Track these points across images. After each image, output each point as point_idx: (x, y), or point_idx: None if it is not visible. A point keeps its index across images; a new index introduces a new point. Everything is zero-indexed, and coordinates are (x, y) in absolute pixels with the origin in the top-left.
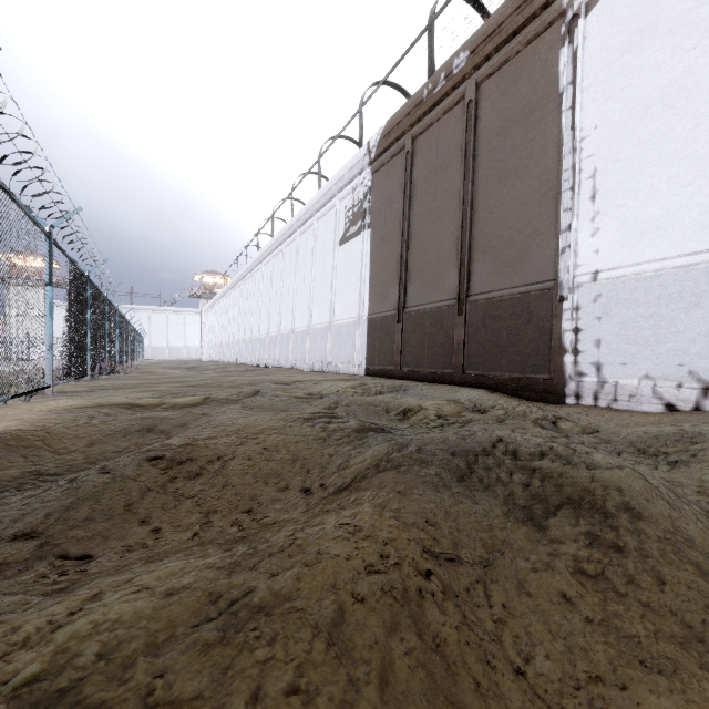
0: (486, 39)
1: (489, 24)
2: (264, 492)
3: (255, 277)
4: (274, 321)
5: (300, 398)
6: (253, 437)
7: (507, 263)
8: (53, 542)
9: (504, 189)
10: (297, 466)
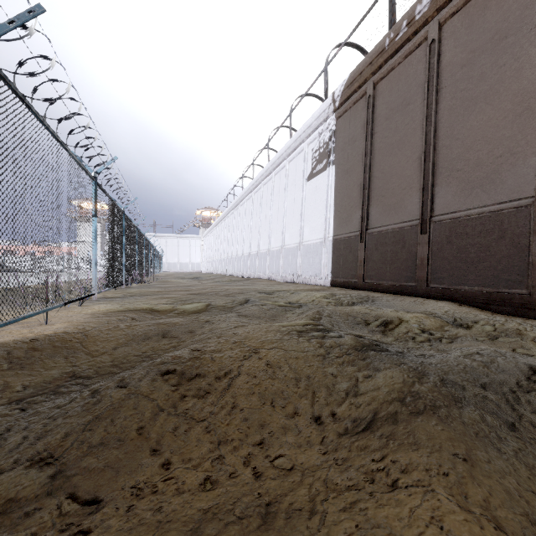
0: None
1: None
2: (272, 418)
3: (240, 210)
4: (254, 243)
5: (283, 307)
6: (254, 351)
7: (475, 184)
8: (66, 473)
9: (471, 116)
10: (301, 387)
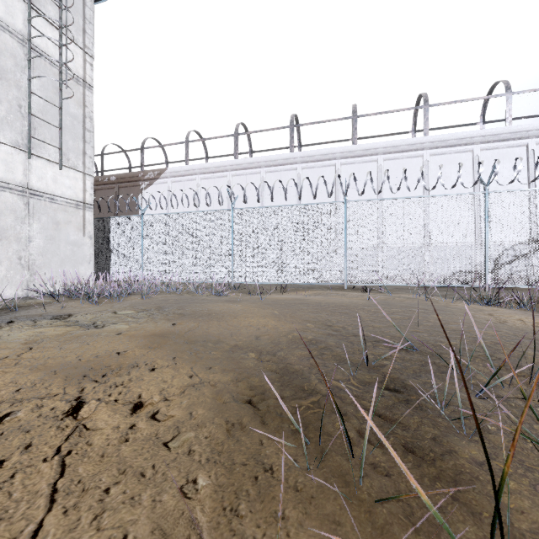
0: (121, 178)
1: (122, 175)
2: None
3: None
4: None
5: None
6: None
7: None
8: None
9: None
10: None
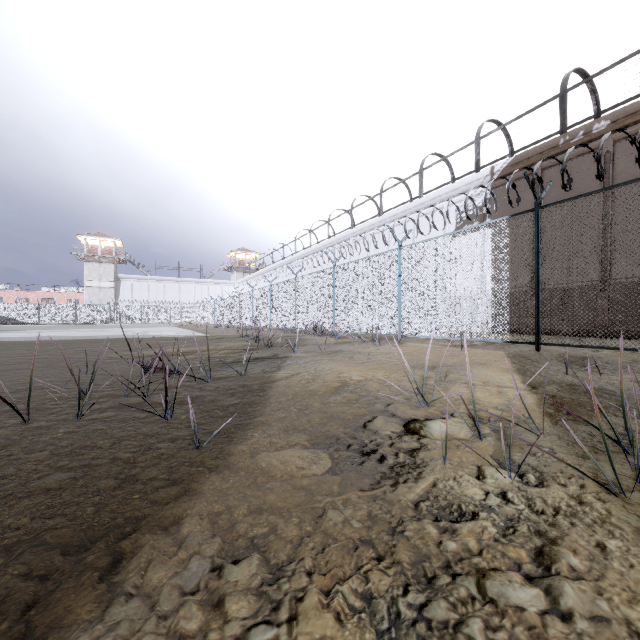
0: (628, 116)
1: (632, 108)
2: None
3: (324, 257)
4: None
5: None
6: None
7: None
8: None
9: None
10: None
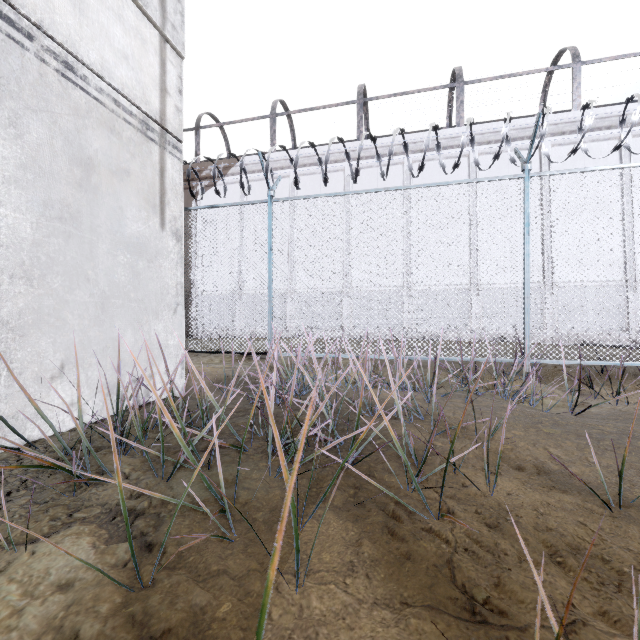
0: None
1: None
2: None
3: None
4: None
5: None
6: None
7: None
8: None
9: None
10: None
